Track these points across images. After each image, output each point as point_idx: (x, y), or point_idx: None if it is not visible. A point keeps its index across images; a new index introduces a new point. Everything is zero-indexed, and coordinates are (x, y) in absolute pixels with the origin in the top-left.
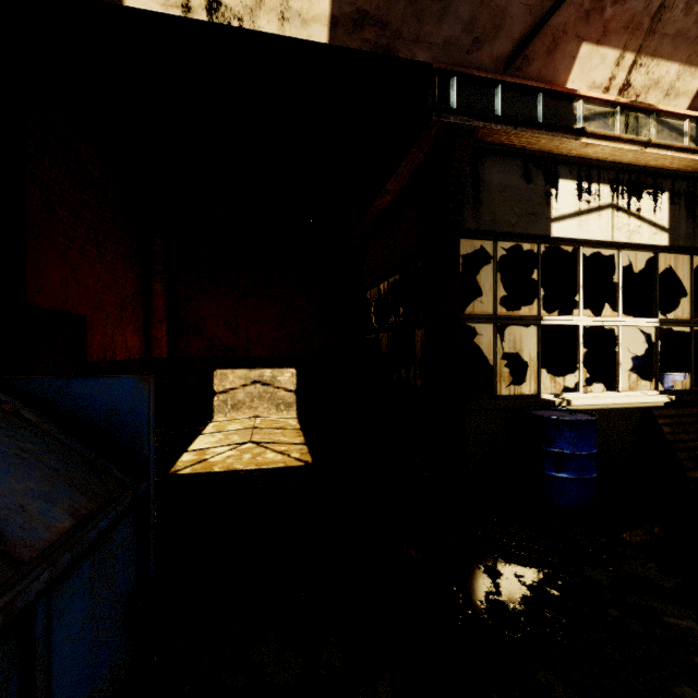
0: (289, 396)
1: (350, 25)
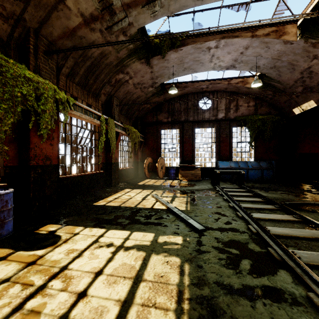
0: None
1: (318, 102)
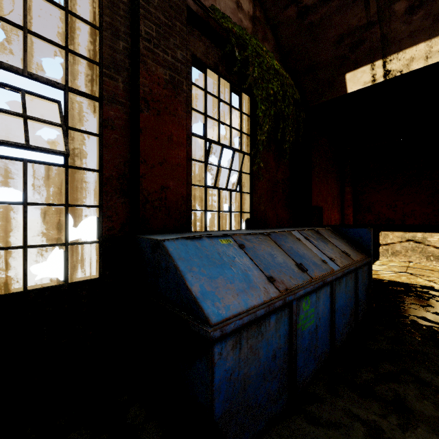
0: (438, 251)
1: None
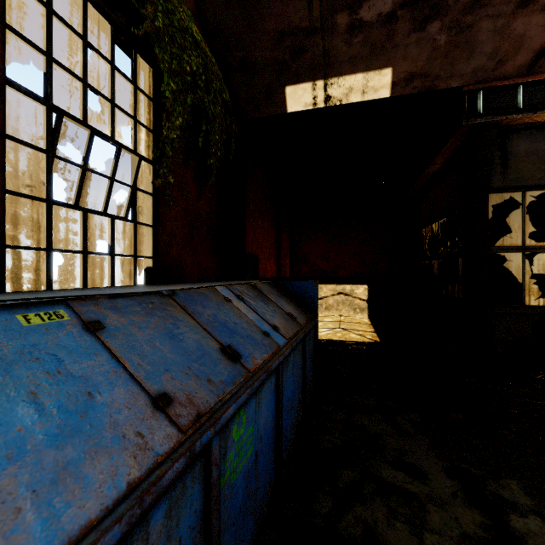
0: (362, 303)
1: (404, 83)
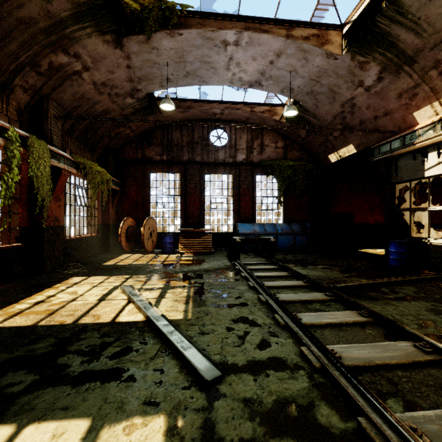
0: None
1: (358, 147)
